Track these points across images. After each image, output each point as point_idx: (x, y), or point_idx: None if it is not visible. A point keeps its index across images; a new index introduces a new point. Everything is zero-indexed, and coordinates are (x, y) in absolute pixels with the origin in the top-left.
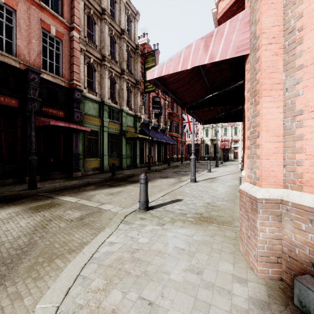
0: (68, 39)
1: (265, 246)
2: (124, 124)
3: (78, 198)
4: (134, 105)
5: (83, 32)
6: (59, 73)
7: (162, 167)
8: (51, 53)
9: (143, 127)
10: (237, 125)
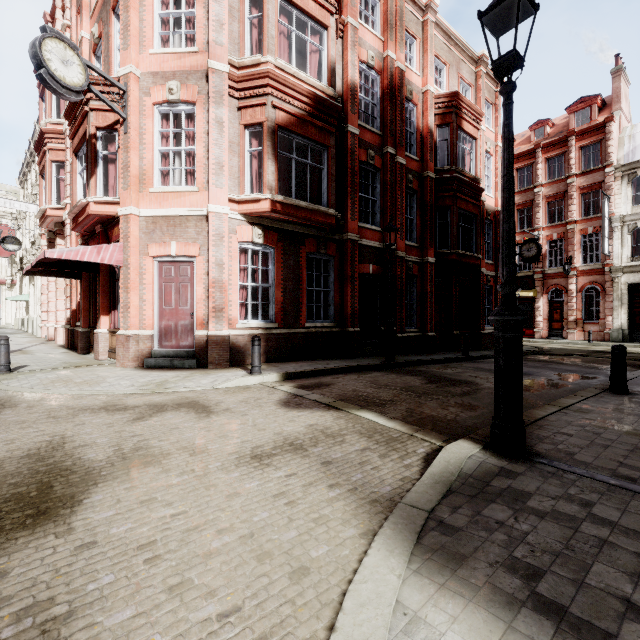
0: None
1: (133, 354)
2: None
3: None
4: None
5: None
6: None
7: None
8: None
9: None
10: None
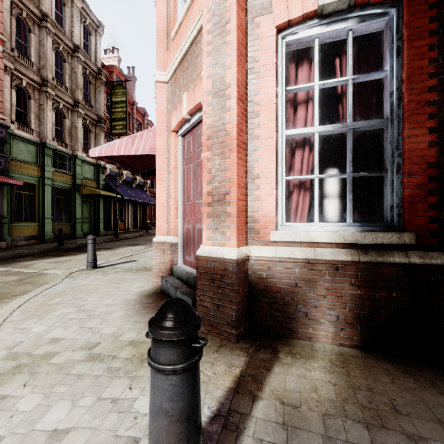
0: None
1: (157, 267)
2: (79, 175)
3: (11, 268)
4: None
5: (9, 43)
6: None
7: (136, 234)
8: None
9: (110, 180)
10: None
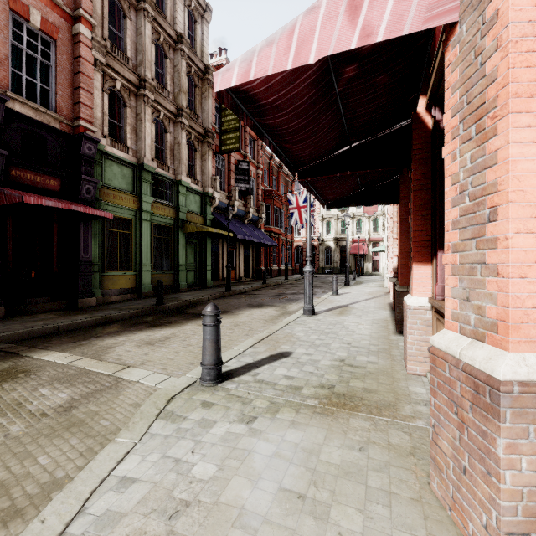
0: (70, 40)
1: (520, 505)
2: (182, 208)
3: (76, 356)
4: (202, 174)
5: (100, 29)
6: (50, 103)
7: (253, 287)
8: (31, 63)
9: (219, 214)
10: (377, 215)
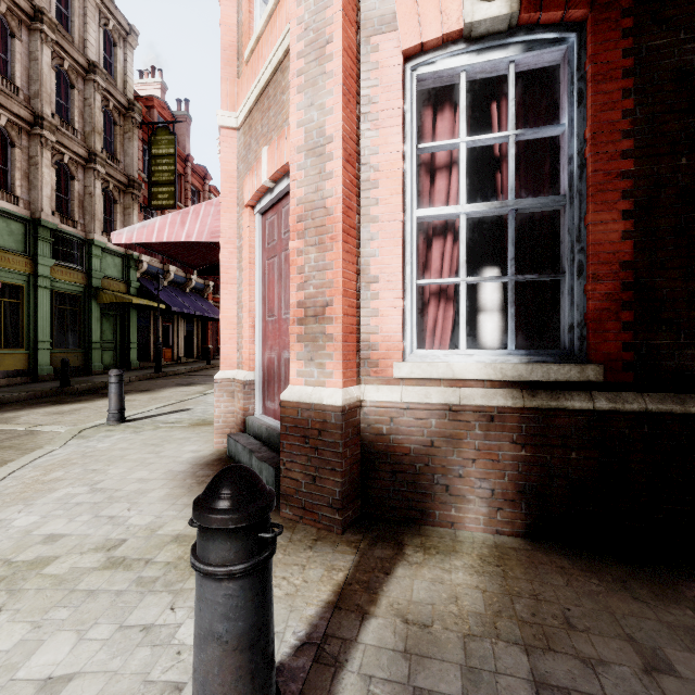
0: None
1: (221, 420)
2: (96, 273)
3: None
4: None
5: None
6: None
7: (192, 367)
8: None
9: (149, 281)
10: None
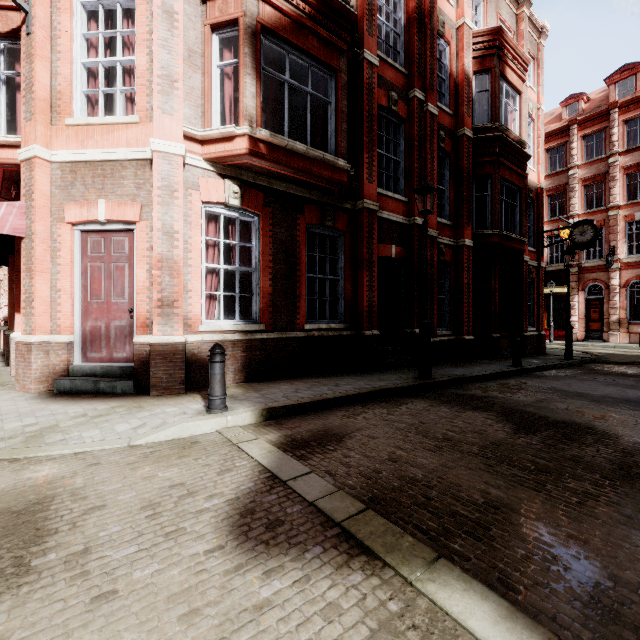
0: None
1: (38, 372)
2: None
3: None
4: None
5: None
6: None
7: None
8: None
9: None
10: None
